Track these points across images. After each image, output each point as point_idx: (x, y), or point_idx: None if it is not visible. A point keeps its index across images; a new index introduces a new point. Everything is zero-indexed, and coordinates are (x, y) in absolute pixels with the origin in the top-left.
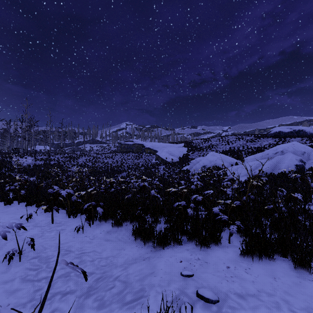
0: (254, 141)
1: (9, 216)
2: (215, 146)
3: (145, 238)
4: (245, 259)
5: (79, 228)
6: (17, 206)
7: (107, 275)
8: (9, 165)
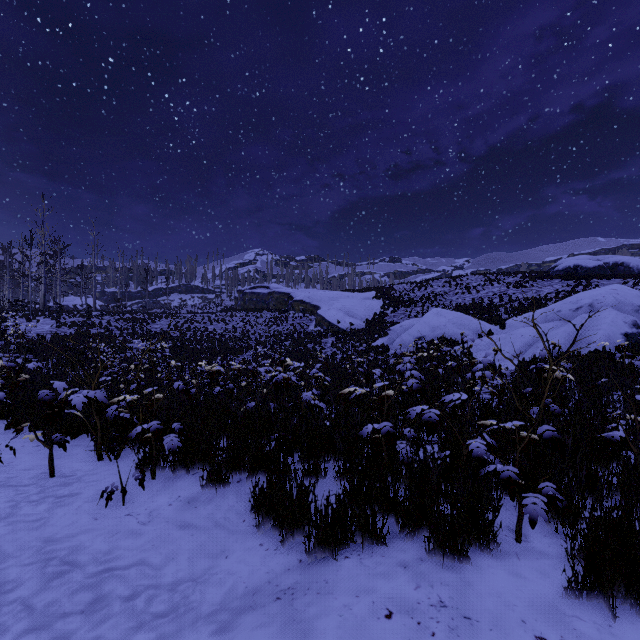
0: (524, 286)
1: None
2: (441, 297)
3: (286, 524)
4: (583, 604)
5: (111, 492)
6: None
7: None
8: None
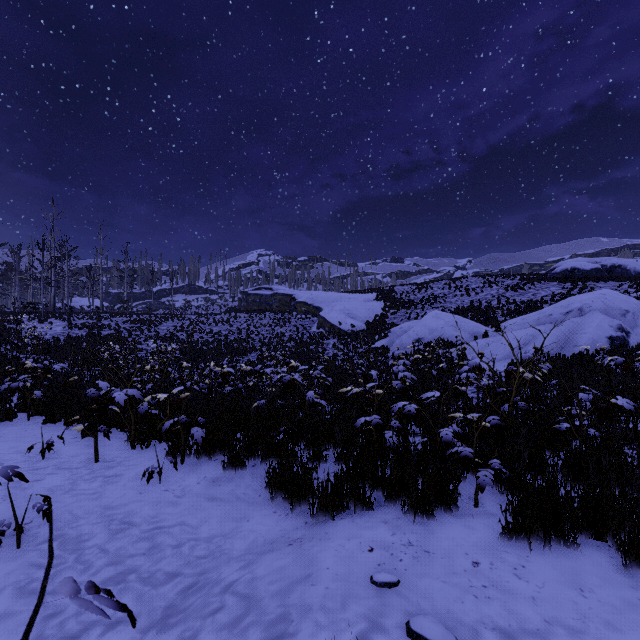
0: (521, 289)
1: (5, 447)
2: (441, 299)
3: (294, 496)
4: (512, 544)
5: (152, 472)
6: (25, 423)
7: (208, 580)
8: (14, 338)
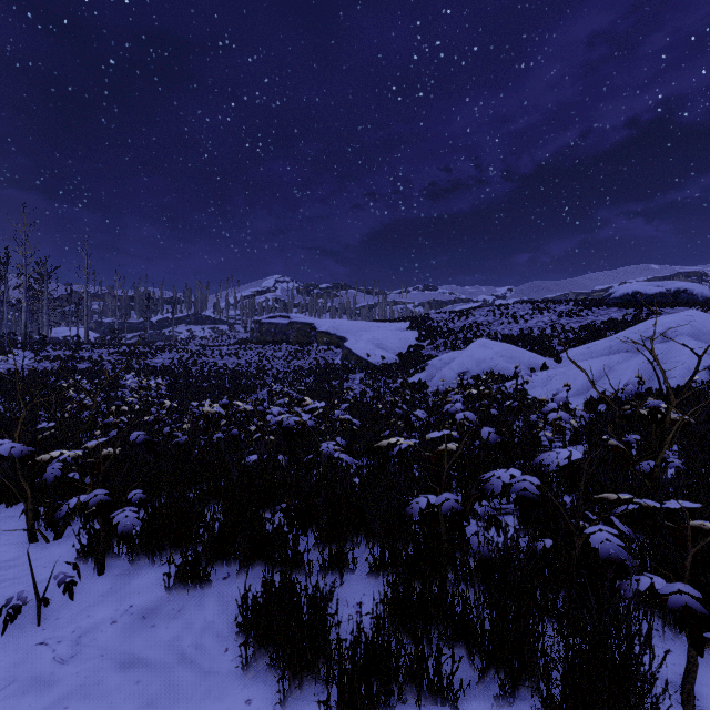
0: (578, 315)
1: None
2: (484, 327)
3: (289, 669)
4: None
5: (13, 609)
6: None
7: None
8: None
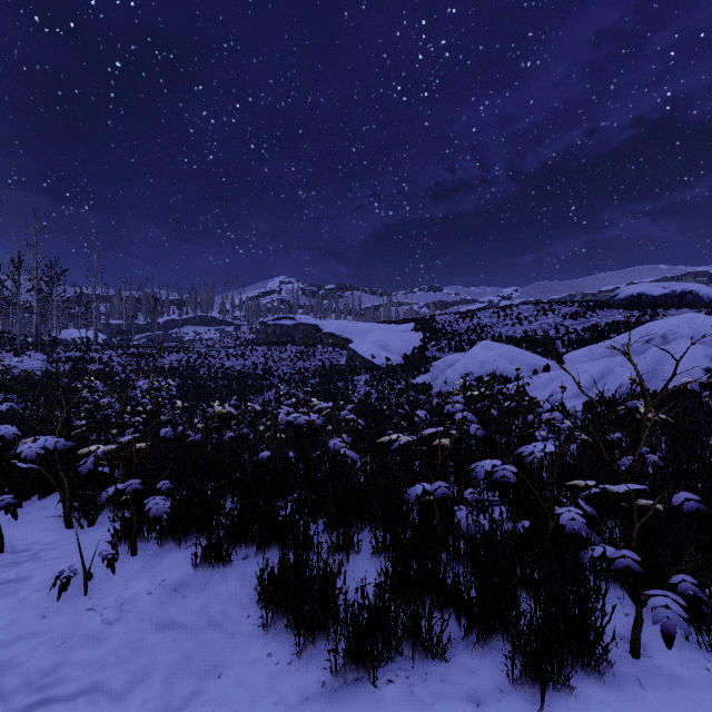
0: (582, 317)
1: None
2: (489, 329)
3: (304, 627)
4: None
5: (66, 579)
6: None
7: None
8: None
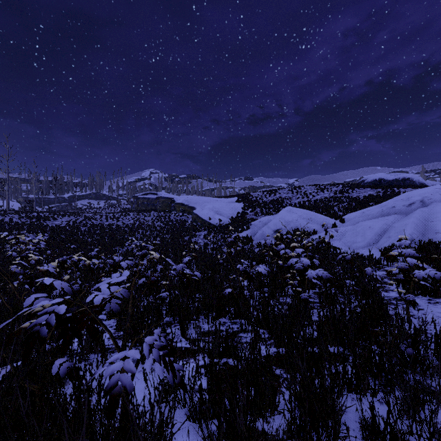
0: (347, 192)
1: None
2: (287, 200)
3: None
4: None
5: None
6: None
7: None
8: None
